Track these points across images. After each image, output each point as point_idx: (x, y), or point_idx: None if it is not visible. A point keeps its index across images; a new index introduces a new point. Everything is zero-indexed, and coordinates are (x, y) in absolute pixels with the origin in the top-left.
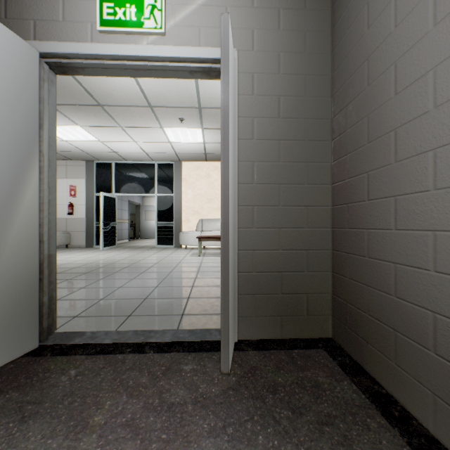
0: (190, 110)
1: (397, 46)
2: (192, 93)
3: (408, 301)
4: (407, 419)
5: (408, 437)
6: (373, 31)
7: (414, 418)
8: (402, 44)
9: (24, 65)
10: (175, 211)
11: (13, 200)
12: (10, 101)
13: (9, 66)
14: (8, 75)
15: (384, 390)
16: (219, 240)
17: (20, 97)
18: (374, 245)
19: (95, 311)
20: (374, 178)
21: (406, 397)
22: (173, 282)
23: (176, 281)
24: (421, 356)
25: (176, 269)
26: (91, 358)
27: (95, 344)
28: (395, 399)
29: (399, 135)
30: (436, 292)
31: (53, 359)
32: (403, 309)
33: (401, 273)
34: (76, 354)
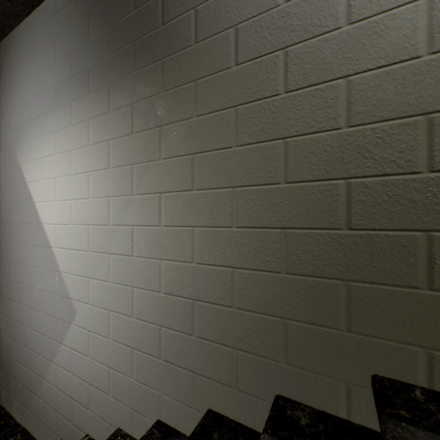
0: None
1: (10, 216)
2: None
3: (13, 357)
4: (8, 421)
5: (1, 433)
6: (2, 192)
7: (14, 418)
8: (11, 217)
9: None
10: None
11: None
12: None
13: None
14: None
15: (4, 410)
16: None
17: None
18: (2, 323)
19: None
20: (2, 283)
21: (12, 409)
22: None
23: None
24: (16, 384)
25: None
26: None
27: None
28: (9, 413)
29: (10, 266)
30: (20, 352)
31: None
32: (11, 361)
33: (11, 342)
34: None
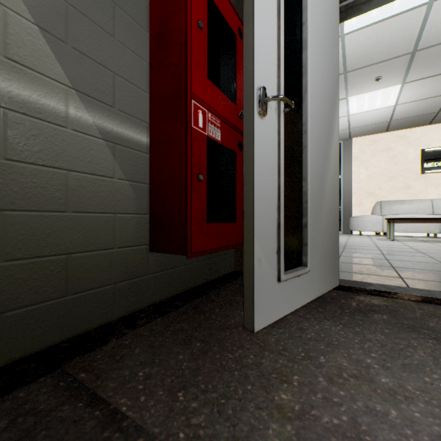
0: (395, 61)
1: None
2: (411, 33)
3: None
4: None
5: None
6: None
7: None
8: None
9: (333, 10)
10: (343, 194)
11: (329, 138)
12: (328, 45)
13: (328, 11)
14: (328, 20)
15: None
16: (422, 221)
17: (332, 41)
18: None
19: (347, 269)
20: None
21: None
22: (402, 257)
23: (405, 257)
24: None
25: (382, 248)
26: (424, 305)
27: (403, 293)
28: None
29: None
30: None
31: (372, 297)
32: None
33: None
34: (395, 298)
